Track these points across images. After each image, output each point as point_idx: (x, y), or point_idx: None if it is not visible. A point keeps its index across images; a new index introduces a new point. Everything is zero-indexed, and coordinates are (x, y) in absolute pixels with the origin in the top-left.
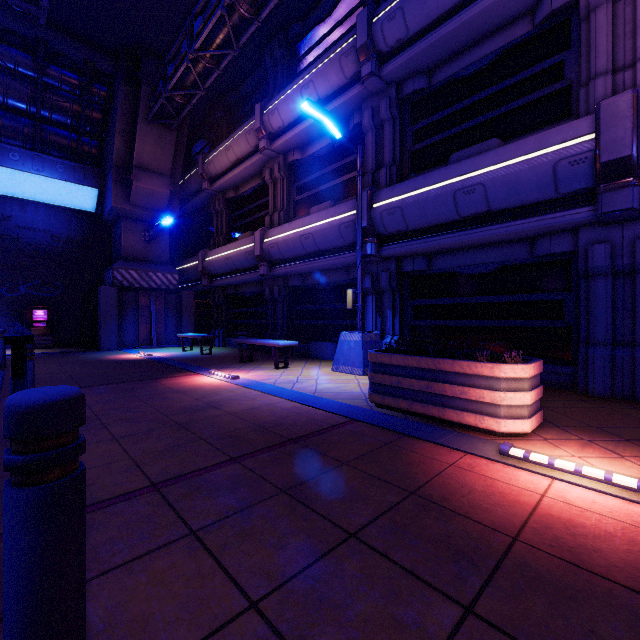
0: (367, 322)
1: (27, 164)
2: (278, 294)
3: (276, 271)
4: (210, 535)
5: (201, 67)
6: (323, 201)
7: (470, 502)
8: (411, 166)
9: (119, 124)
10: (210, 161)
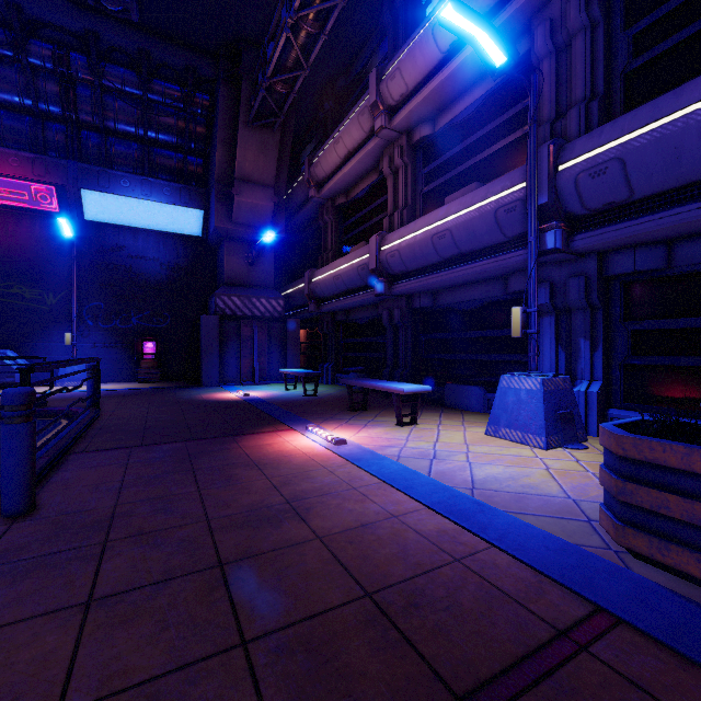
0: (540, 358)
1: (137, 190)
2: (399, 319)
3: (397, 288)
4: None
5: (303, 36)
6: (463, 186)
7: None
8: (625, 98)
9: (220, 133)
10: (317, 162)
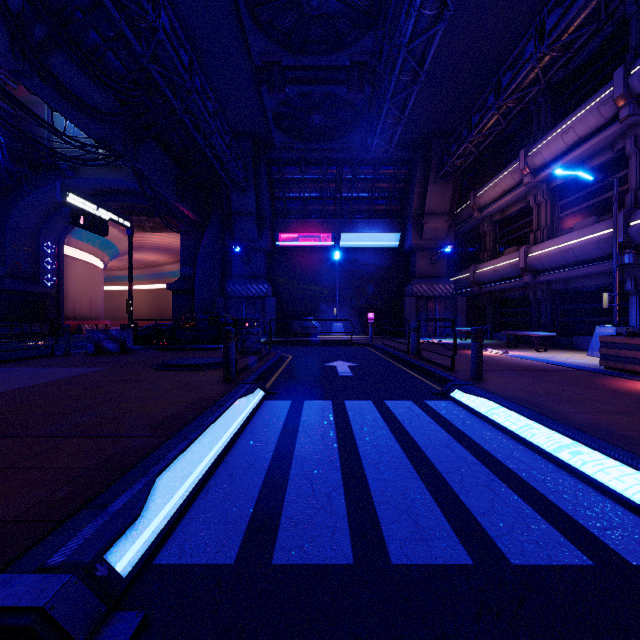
0: (630, 319)
1: (366, 228)
2: (541, 297)
3: (539, 279)
4: (503, 376)
5: (476, 142)
6: (587, 216)
7: (615, 385)
8: None
9: (416, 189)
10: (480, 196)
